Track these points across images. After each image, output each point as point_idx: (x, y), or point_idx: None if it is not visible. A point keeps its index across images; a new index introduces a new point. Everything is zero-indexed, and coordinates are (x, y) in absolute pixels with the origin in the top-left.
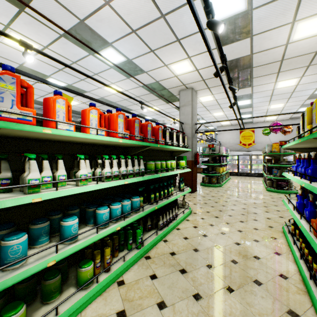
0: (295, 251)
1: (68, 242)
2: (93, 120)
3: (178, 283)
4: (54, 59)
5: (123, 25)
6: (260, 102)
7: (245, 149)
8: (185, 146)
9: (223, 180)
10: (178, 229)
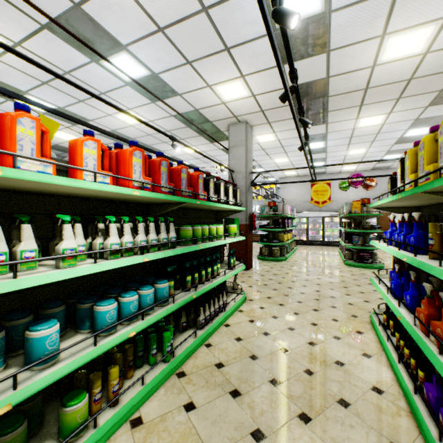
0: (390, 352)
1: (39, 367)
2: (90, 157)
3: (227, 414)
4: (25, 57)
5: (143, 17)
6: (336, 145)
7: (317, 209)
8: (237, 204)
9: (288, 251)
10: (227, 326)
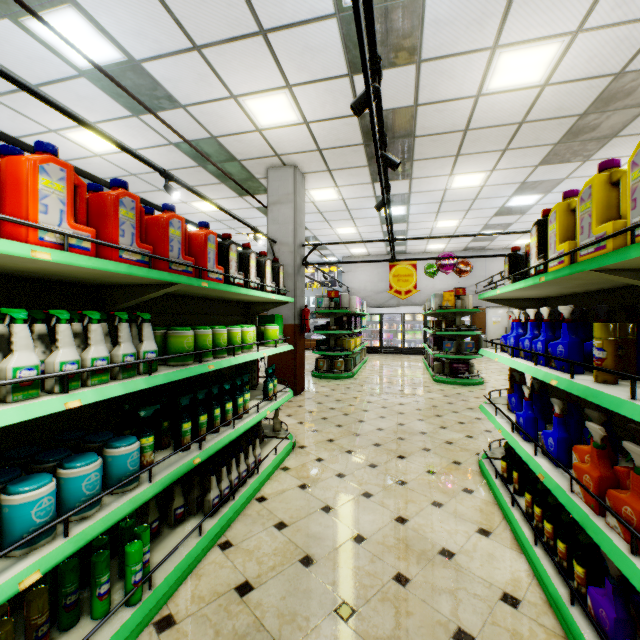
0: (520, 525)
1: None
2: None
3: None
4: None
5: None
6: (421, 213)
7: (394, 303)
8: (280, 291)
9: (356, 363)
10: (262, 500)
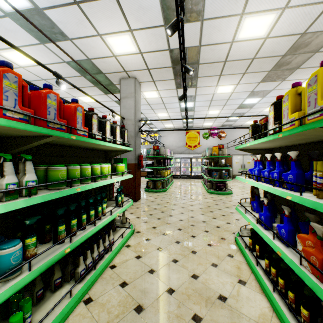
0: (263, 278)
1: None
2: None
3: None
4: None
5: None
6: (201, 106)
7: (187, 152)
8: (125, 144)
9: (167, 183)
10: (113, 267)
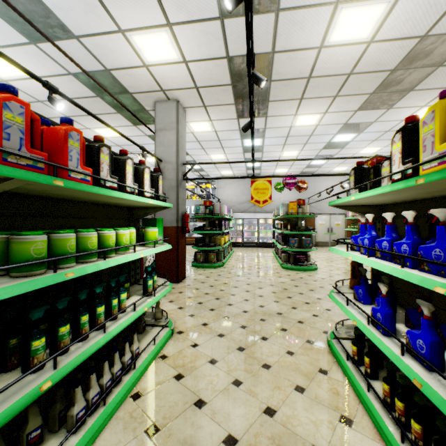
0: (381, 416)
1: None
2: None
3: None
4: None
5: None
6: (273, 144)
7: (252, 211)
8: (159, 198)
9: (225, 255)
10: (137, 397)
